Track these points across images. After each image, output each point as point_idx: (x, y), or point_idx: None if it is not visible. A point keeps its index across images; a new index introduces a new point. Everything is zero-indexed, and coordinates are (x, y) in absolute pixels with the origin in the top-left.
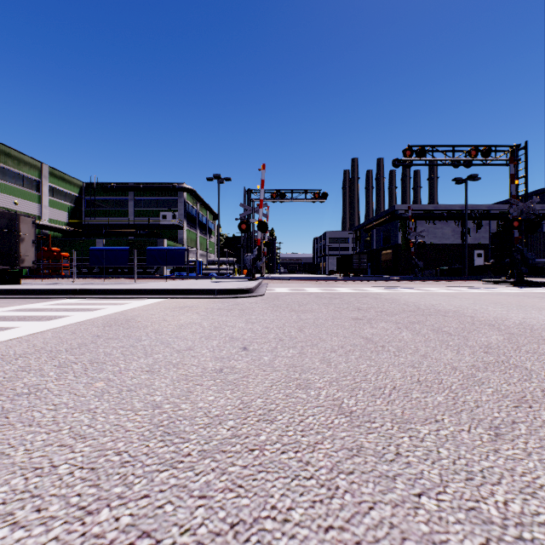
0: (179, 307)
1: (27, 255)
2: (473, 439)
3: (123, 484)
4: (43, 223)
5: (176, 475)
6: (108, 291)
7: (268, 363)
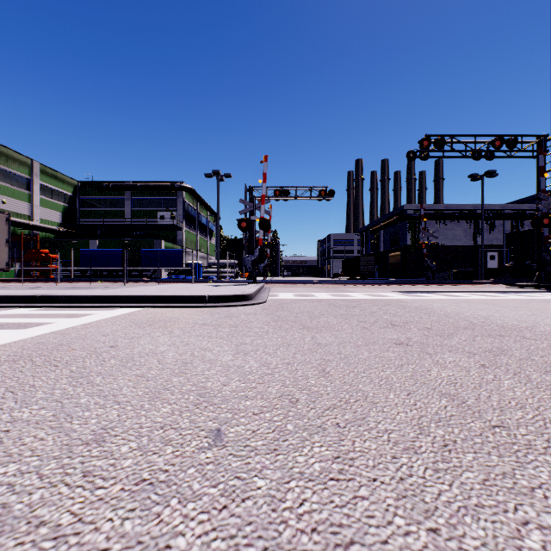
0: (151, 322)
1: None
2: None
3: None
4: (33, 223)
5: None
6: (74, 298)
7: (265, 516)
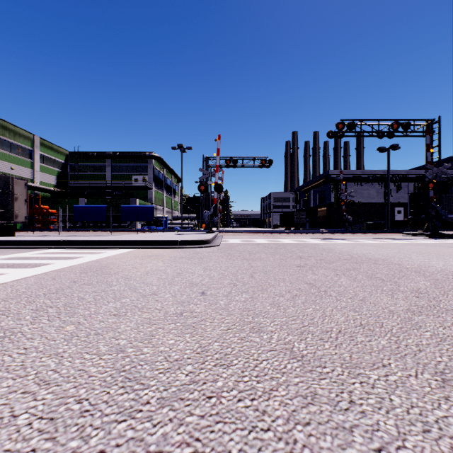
0: (147, 256)
1: (20, 211)
2: (421, 386)
3: (80, 437)
4: (34, 185)
5: (134, 426)
6: (87, 242)
7: (224, 307)
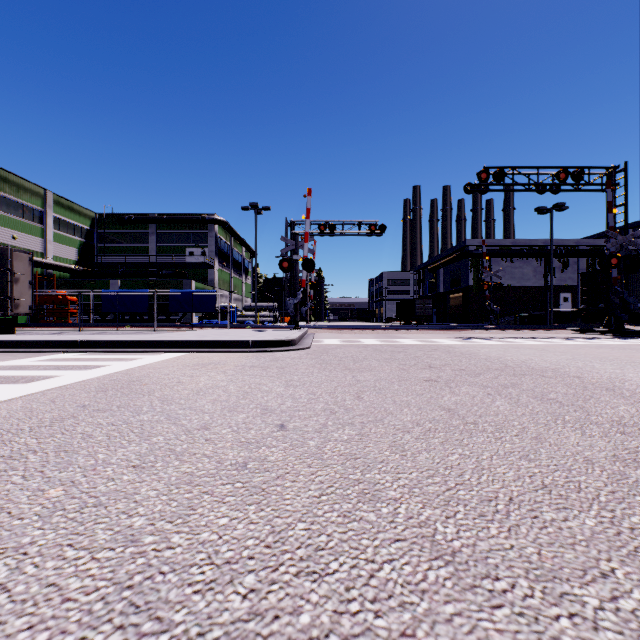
0: (201, 364)
1: (23, 298)
2: None
3: None
4: (46, 261)
5: None
6: (116, 343)
7: (315, 451)
